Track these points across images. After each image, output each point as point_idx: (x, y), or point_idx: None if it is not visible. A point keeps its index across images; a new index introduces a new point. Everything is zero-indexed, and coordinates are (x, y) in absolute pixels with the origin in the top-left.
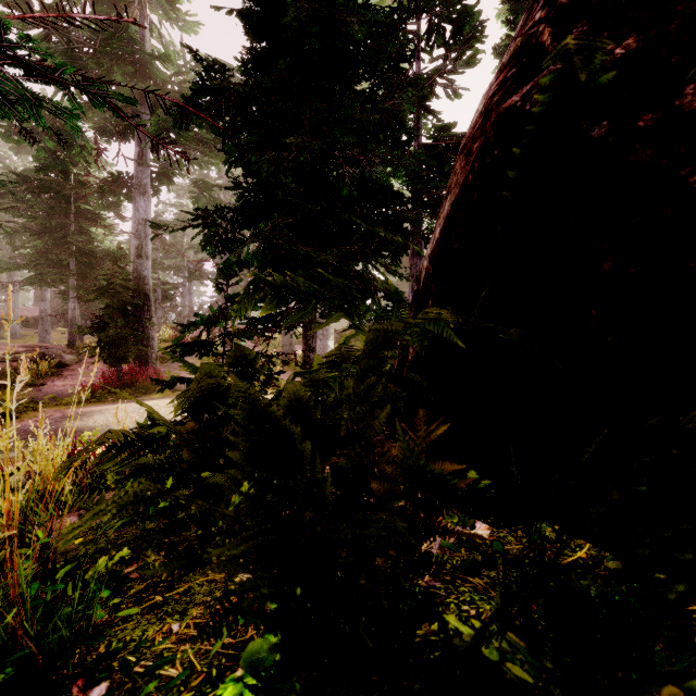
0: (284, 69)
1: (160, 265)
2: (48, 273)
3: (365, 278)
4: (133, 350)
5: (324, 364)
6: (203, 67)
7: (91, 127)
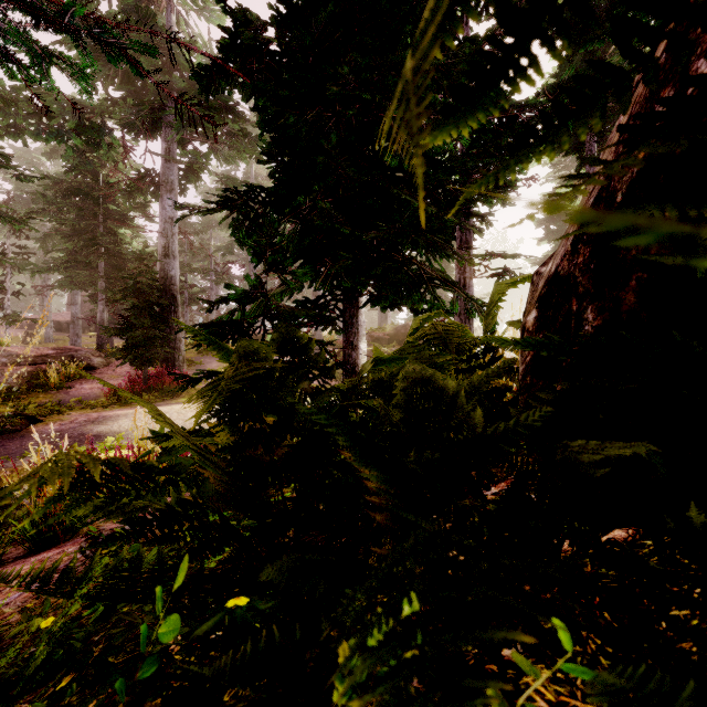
0: (325, 18)
1: (187, 268)
2: (77, 275)
3: (416, 265)
4: (159, 352)
5: (409, 350)
6: (233, 21)
7: (118, 123)
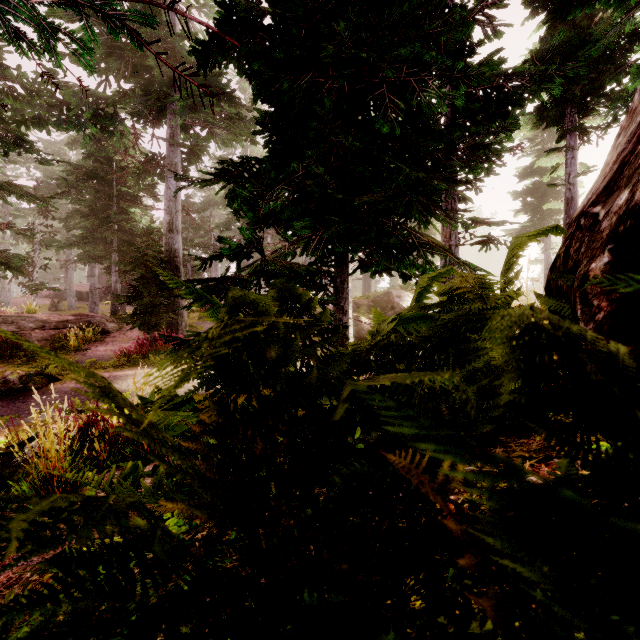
0: None
1: (190, 243)
2: (94, 250)
3: (407, 230)
4: (164, 318)
5: (430, 308)
6: None
7: (128, 112)
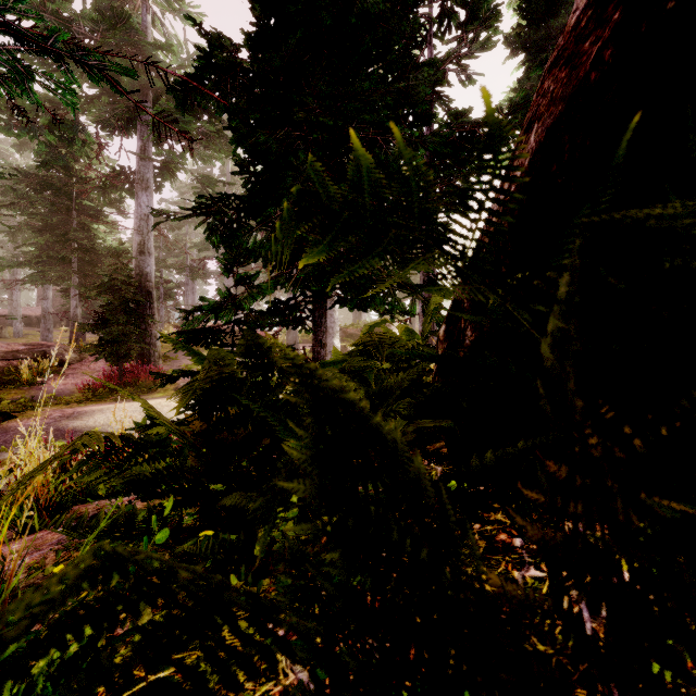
0: (294, 44)
1: (163, 263)
2: (49, 270)
3: (379, 270)
4: (135, 348)
5: (351, 354)
6: (208, 43)
7: (93, 121)
